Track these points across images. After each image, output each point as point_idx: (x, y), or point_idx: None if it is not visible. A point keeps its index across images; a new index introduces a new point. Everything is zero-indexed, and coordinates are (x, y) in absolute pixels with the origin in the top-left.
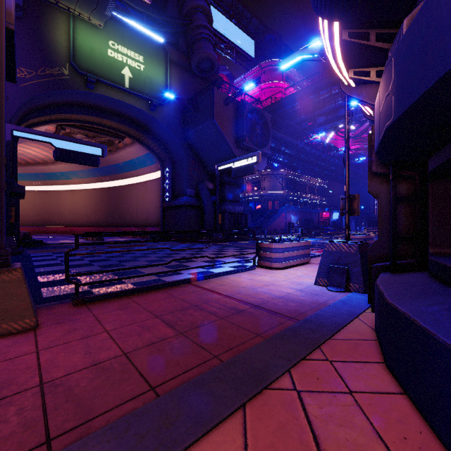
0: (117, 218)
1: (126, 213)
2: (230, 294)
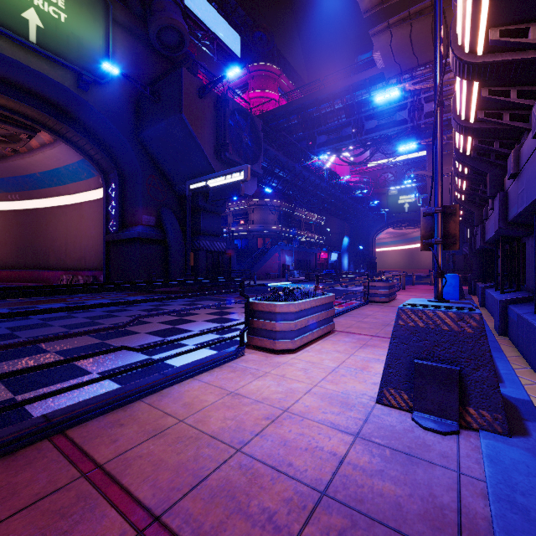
0: (33, 256)
1: (48, 249)
2: (163, 496)
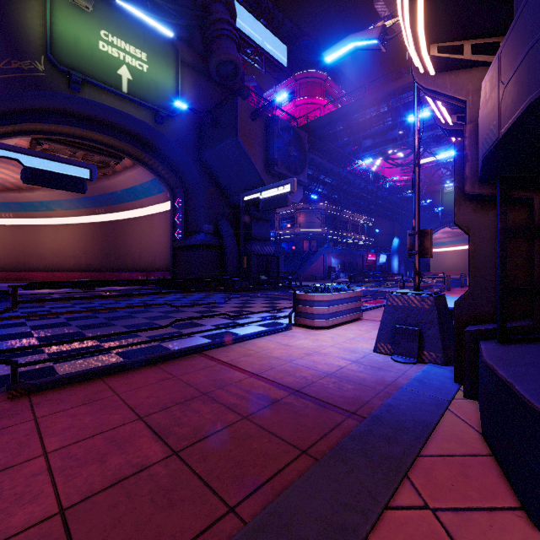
0: (114, 260)
1: (126, 254)
2: (257, 370)
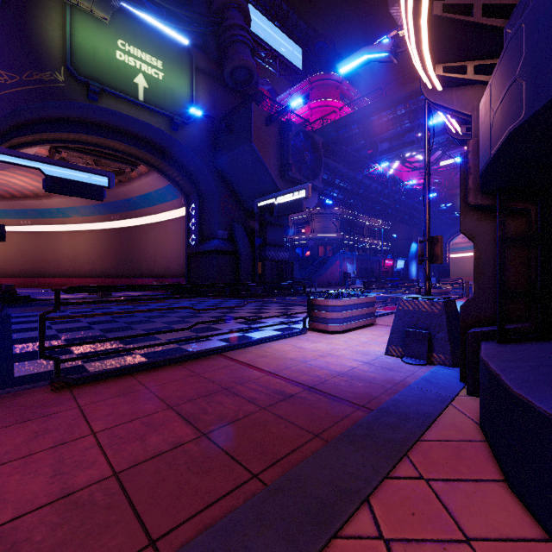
0: (129, 266)
1: (141, 260)
2: (274, 369)
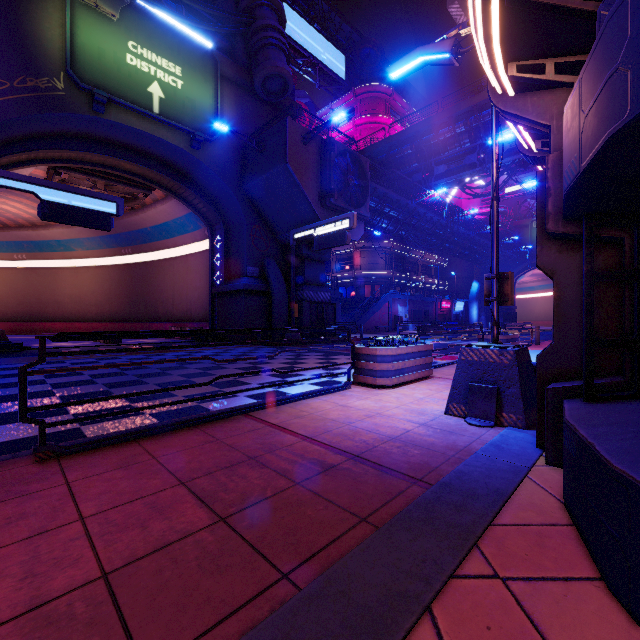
0: (143, 309)
1: (157, 301)
2: (311, 433)
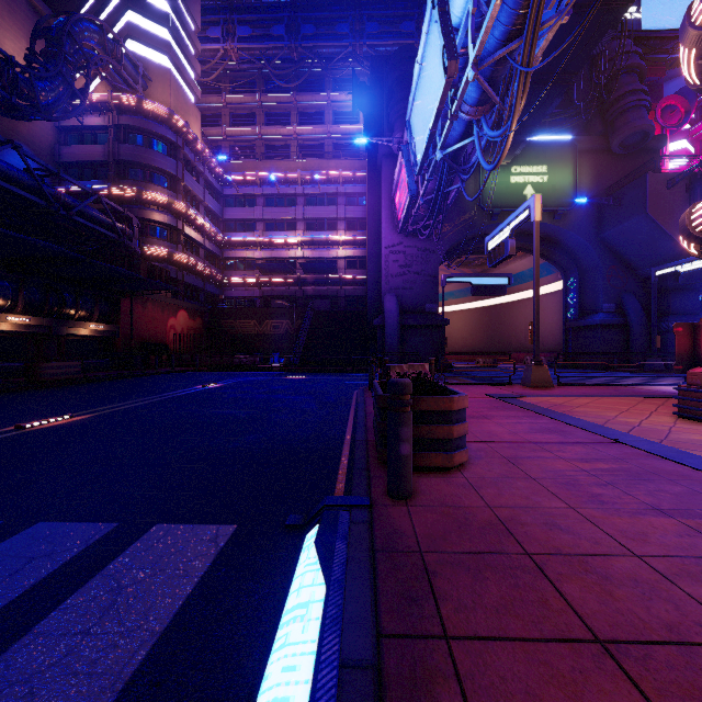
0: (499, 341)
1: (511, 335)
2: (652, 390)
